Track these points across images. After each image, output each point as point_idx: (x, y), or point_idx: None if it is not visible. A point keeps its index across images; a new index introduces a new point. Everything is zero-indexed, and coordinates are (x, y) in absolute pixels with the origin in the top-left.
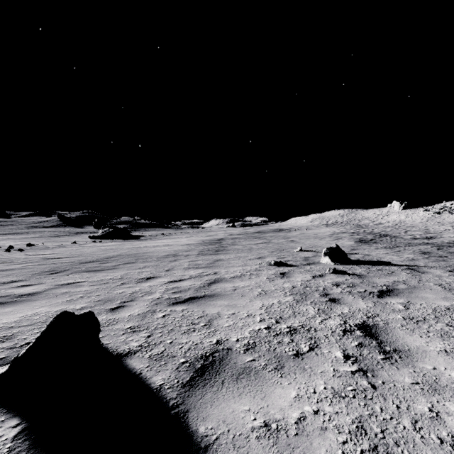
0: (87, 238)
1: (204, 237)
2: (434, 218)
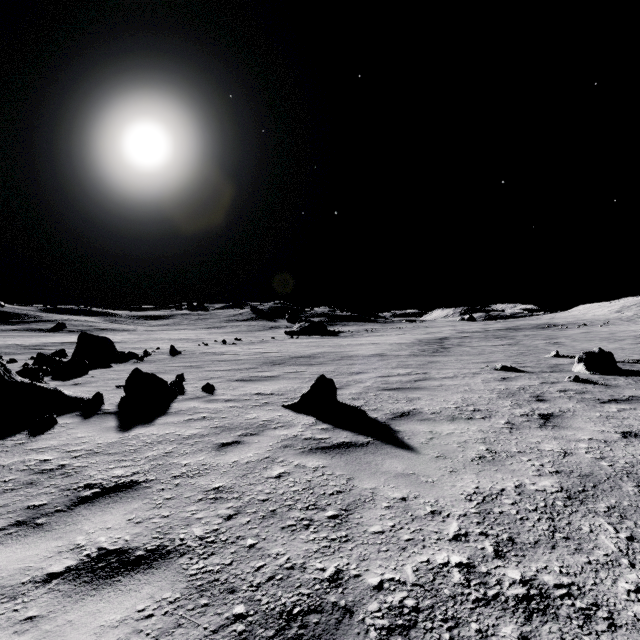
0: (283, 334)
1: (421, 335)
2: None
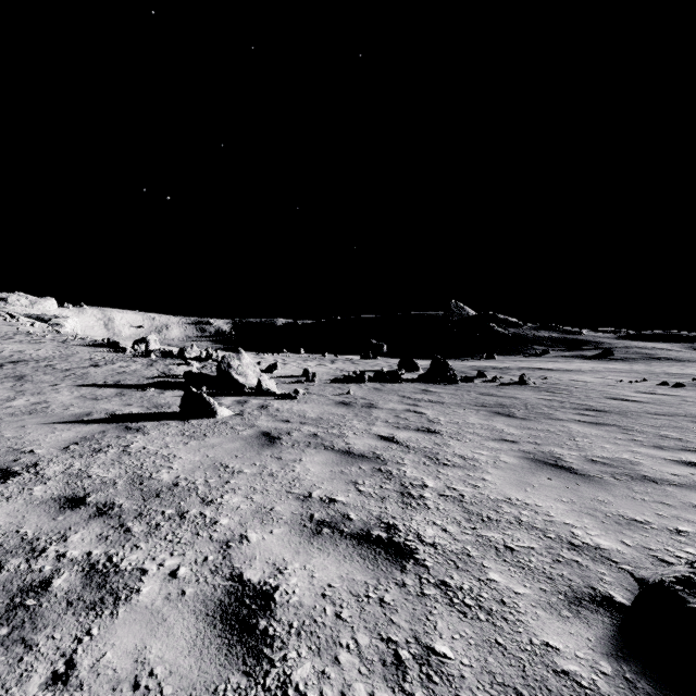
0: None
1: None
2: None
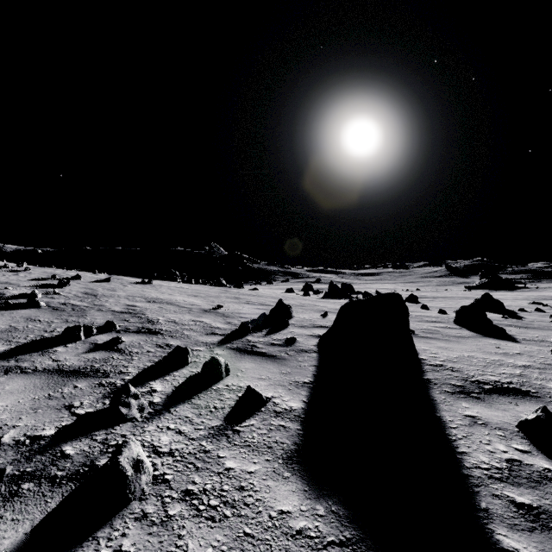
0: (463, 288)
1: None
2: None
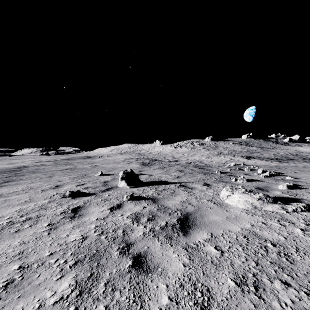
0: None
1: (3, 165)
2: (175, 150)
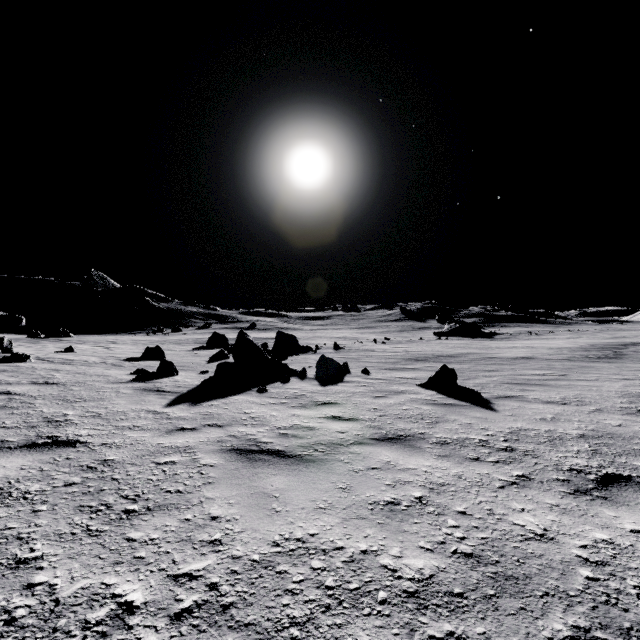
0: (431, 335)
1: (602, 339)
2: None
